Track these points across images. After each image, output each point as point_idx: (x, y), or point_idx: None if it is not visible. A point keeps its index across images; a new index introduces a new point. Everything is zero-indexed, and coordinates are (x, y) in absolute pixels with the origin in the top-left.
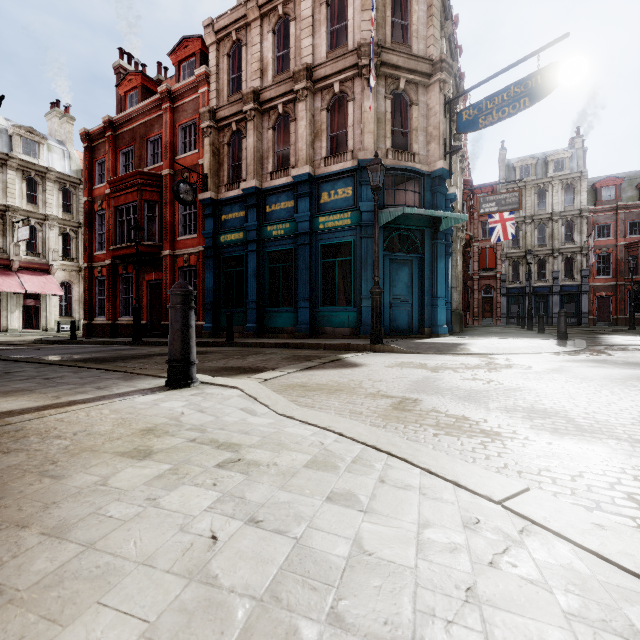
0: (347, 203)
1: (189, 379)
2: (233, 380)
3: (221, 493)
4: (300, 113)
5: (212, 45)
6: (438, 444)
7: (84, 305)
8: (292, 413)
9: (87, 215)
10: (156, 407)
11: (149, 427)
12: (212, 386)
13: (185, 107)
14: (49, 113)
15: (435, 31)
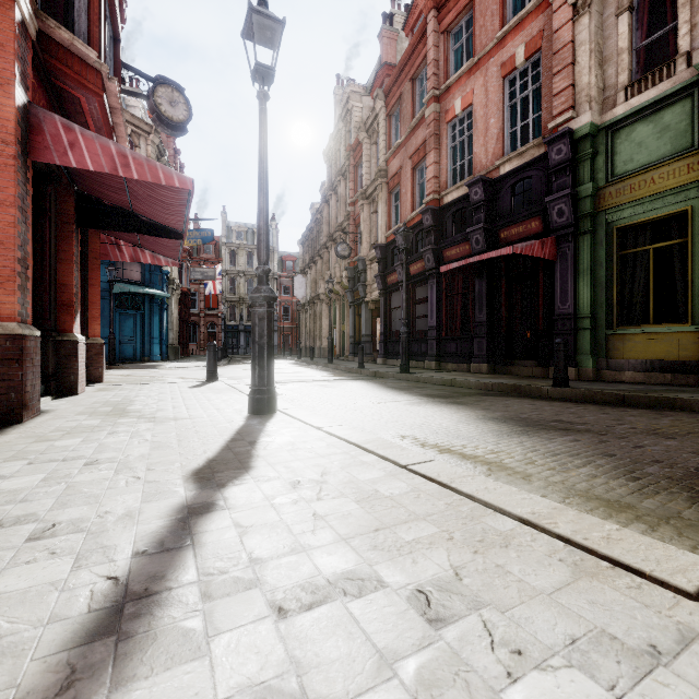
0: None
1: None
2: None
3: None
4: None
5: None
6: None
7: None
8: None
9: None
10: None
11: None
12: None
13: None
14: None
15: None
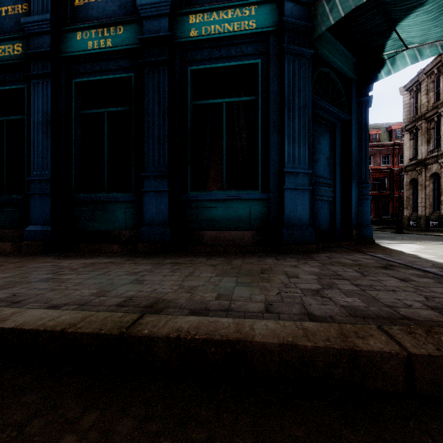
0: None
1: None
2: None
3: None
4: None
5: None
6: None
7: None
8: None
9: None
10: None
11: None
12: None
13: None
14: None
15: None
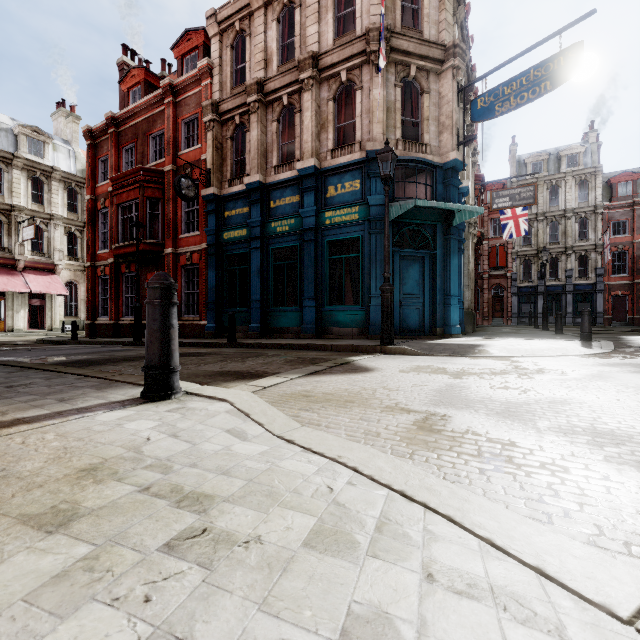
0: (355, 197)
1: (169, 389)
2: (223, 390)
3: (151, 626)
4: (305, 103)
5: (215, 36)
6: (489, 487)
7: (87, 305)
8: (292, 435)
9: (90, 213)
10: (117, 429)
11: (93, 464)
12: (197, 398)
13: (188, 101)
14: (55, 113)
15: (447, 15)
